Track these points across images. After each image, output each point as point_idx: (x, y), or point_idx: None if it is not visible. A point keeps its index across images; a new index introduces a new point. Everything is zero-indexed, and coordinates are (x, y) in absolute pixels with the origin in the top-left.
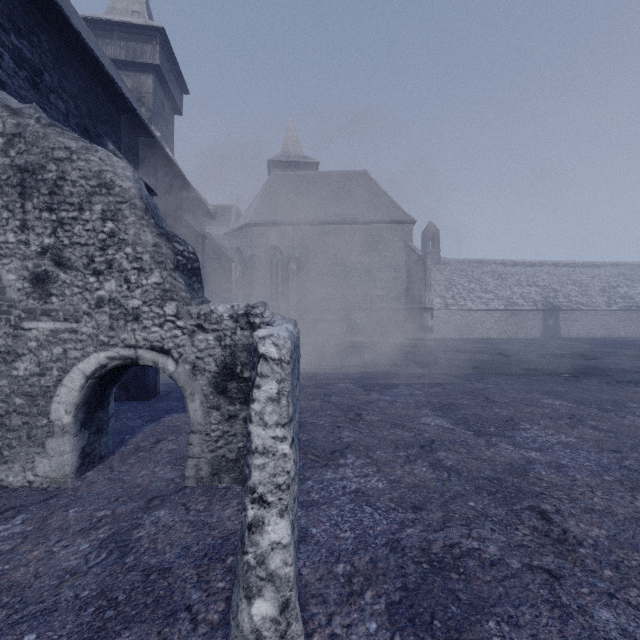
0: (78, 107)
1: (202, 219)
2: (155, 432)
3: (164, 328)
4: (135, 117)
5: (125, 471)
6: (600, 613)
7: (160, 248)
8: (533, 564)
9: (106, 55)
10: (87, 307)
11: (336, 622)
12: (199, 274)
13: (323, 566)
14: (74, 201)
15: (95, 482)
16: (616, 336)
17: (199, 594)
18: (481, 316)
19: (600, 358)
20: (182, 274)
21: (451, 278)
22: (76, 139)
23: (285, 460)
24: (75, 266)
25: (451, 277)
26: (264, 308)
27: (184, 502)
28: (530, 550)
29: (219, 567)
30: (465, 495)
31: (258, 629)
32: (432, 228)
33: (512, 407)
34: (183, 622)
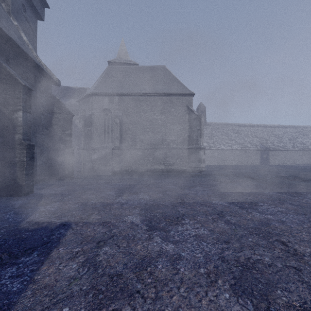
0: None
1: (48, 85)
2: None
3: None
4: None
5: None
6: None
7: None
8: None
9: None
10: None
11: None
12: None
13: None
14: None
15: None
16: (297, 164)
17: None
18: (228, 153)
19: None
20: None
21: (212, 132)
22: None
23: None
24: None
25: (212, 132)
26: None
27: None
28: None
29: None
30: None
31: None
32: (202, 105)
33: None
34: None
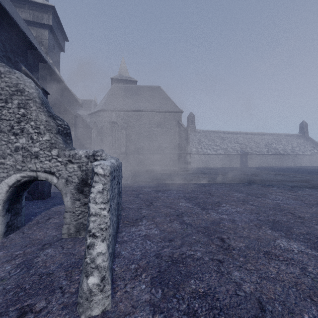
0: (4, 46)
1: (75, 107)
2: (47, 214)
3: (51, 162)
4: (37, 53)
5: (31, 233)
6: (234, 273)
7: (49, 123)
8: (213, 258)
9: (21, 17)
10: (10, 151)
11: (128, 286)
12: (70, 135)
13: (125, 266)
14: (2, 98)
15: (14, 239)
16: (271, 166)
17: (66, 282)
18: (214, 157)
19: (262, 175)
20: (61, 135)
21: (200, 139)
22: (3, 66)
23: (105, 218)
24: (3, 130)
25: (200, 138)
26: (102, 152)
27: (61, 245)
28: (214, 253)
29: (77, 270)
30: (192, 234)
31: (90, 289)
32: (192, 115)
33: (220, 197)
34: (58, 293)
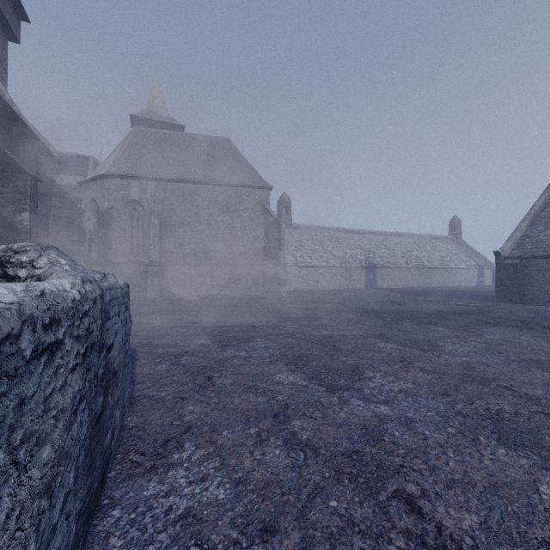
0: None
1: (42, 161)
2: None
3: None
4: None
5: None
6: None
7: None
8: None
9: None
10: None
11: None
12: None
13: None
14: None
15: None
16: (411, 286)
17: None
18: (323, 272)
19: (407, 304)
20: None
21: (300, 240)
22: None
23: None
24: None
25: (300, 239)
26: (38, 253)
27: None
28: None
29: None
30: (325, 489)
31: None
32: (286, 198)
33: (355, 354)
34: None
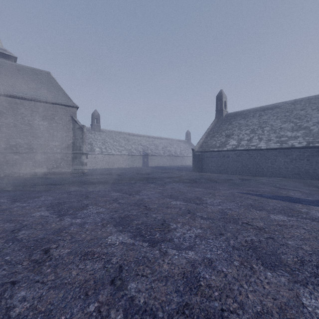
0: None
1: None
2: None
3: None
4: None
5: None
6: (20, 294)
7: None
8: (8, 281)
9: None
10: None
11: None
12: None
13: None
14: None
15: None
16: (166, 165)
17: None
18: (118, 157)
19: (152, 174)
20: None
21: (105, 139)
22: None
23: None
24: None
25: (105, 138)
26: None
27: None
28: (16, 273)
29: None
30: (9, 253)
31: None
32: (96, 113)
33: (94, 199)
34: None
